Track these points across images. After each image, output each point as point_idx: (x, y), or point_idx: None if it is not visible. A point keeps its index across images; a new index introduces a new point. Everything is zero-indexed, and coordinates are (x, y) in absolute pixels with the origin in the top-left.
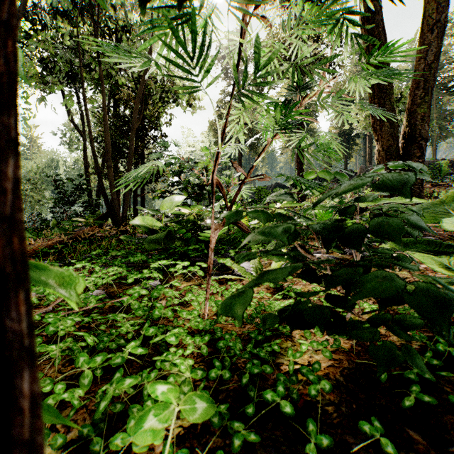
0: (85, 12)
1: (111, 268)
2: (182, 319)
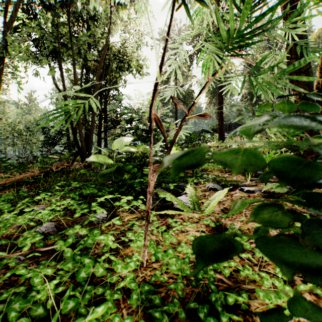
0: (65, 7)
1: (64, 201)
2: (116, 275)
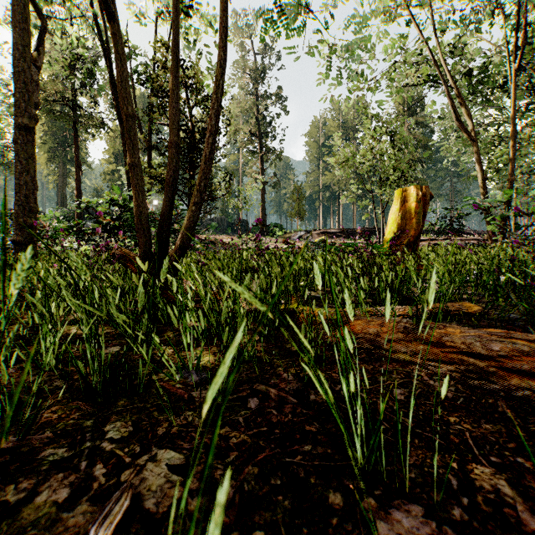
0: None
1: None
2: None
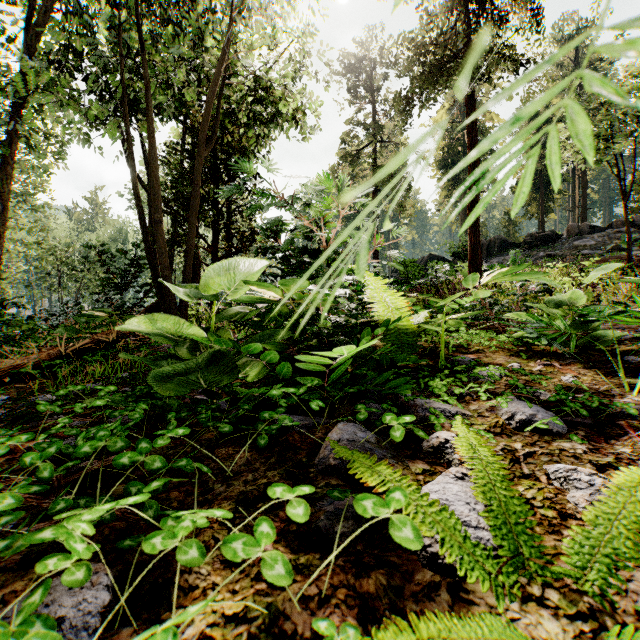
0: (148, 7)
1: None
2: None
